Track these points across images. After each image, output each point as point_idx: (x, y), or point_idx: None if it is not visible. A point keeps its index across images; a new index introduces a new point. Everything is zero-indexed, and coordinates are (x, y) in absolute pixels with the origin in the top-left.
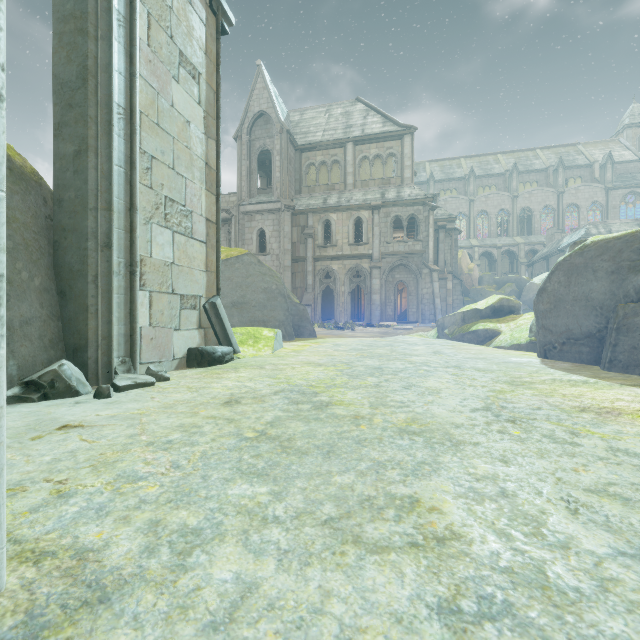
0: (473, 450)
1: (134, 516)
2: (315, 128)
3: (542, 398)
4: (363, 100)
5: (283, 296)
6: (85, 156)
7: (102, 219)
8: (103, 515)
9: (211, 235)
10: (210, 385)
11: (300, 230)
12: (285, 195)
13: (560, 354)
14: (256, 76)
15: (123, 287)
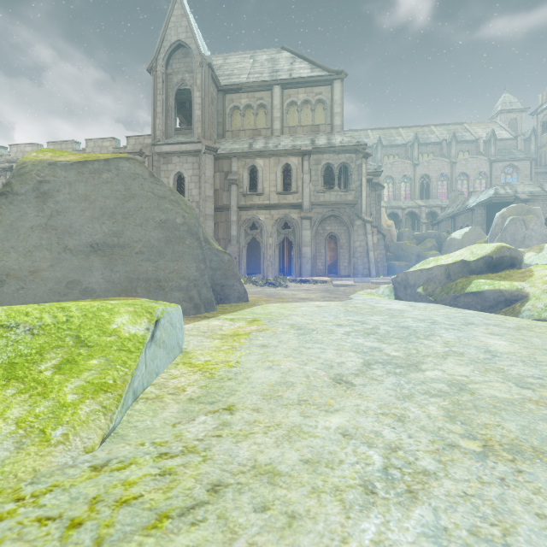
0: None
1: None
2: (239, 71)
3: None
4: (289, 48)
5: (195, 236)
6: None
7: None
8: None
9: None
10: None
11: (223, 176)
12: (206, 136)
13: None
14: (173, 1)
15: None
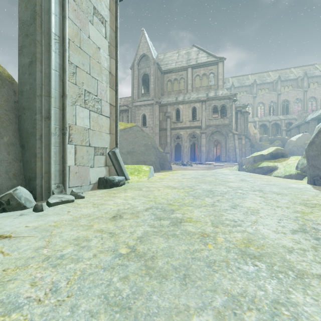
0: None
1: None
2: (171, 61)
3: None
4: (196, 45)
5: (154, 148)
6: (34, 64)
7: (45, 102)
8: None
9: (113, 113)
10: (107, 202)
11: (163, 114)
12: (156, 96)
13: None
14: (141, 36)
15: (58, 142)
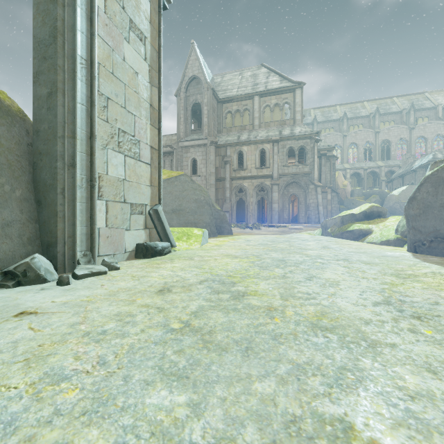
0: (392, 354)
1: (41, 436)
2: (232, 86)
3: (433, 292)
4: (266, 65)
5: (209, 205)
6: (55, 96)
7: (68, 145)
8: (9, 433)
9: (154, 159)
10: (149, 274)
11: (221, 158)
12: (210, 134)
13: (428, 250)
14: (190, 51)
15: (85, 197)
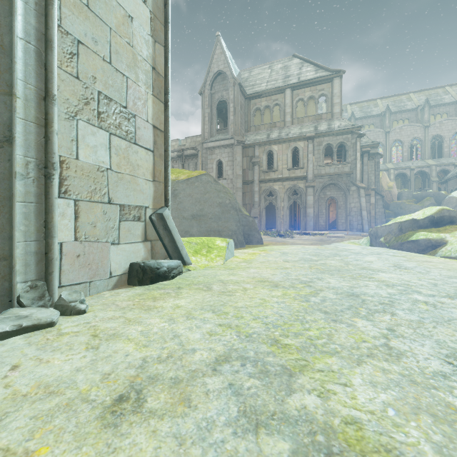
0: None
1: None
2: (260, 81)
3: None
4: (298, 55)
5: (235, 209)
6: None
7: (1, 106)
8: None
9: (159, 144)
10: (126, 329)
11: (249, 159)
12: (237, 133)
13: None
14: (215, 44)
15: (33, 193)
